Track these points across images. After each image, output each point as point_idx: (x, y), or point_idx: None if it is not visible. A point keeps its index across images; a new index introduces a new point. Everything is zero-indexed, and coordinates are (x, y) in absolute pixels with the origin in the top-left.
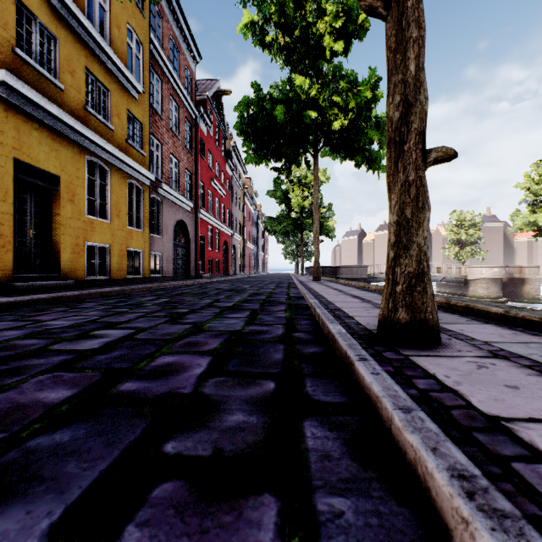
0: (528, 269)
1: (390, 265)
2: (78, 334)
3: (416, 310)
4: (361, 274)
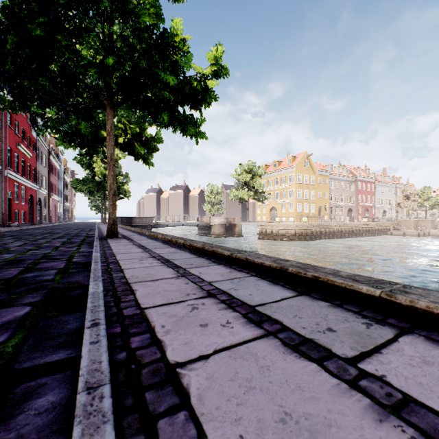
0: (237, 219)
1: (108, 222)
2: (1, 244)
3: (112, 231)
4: (149, 222)
